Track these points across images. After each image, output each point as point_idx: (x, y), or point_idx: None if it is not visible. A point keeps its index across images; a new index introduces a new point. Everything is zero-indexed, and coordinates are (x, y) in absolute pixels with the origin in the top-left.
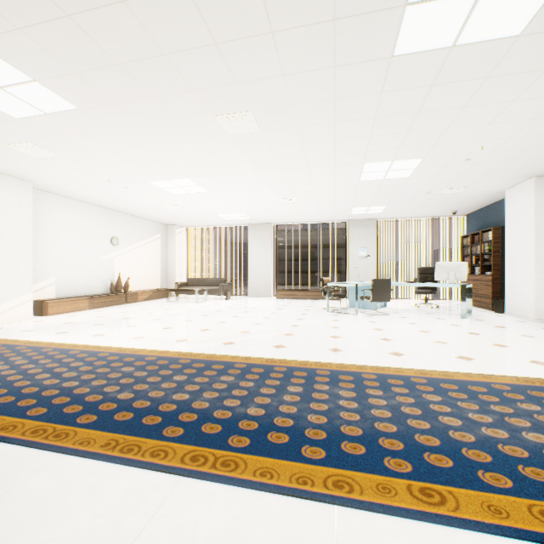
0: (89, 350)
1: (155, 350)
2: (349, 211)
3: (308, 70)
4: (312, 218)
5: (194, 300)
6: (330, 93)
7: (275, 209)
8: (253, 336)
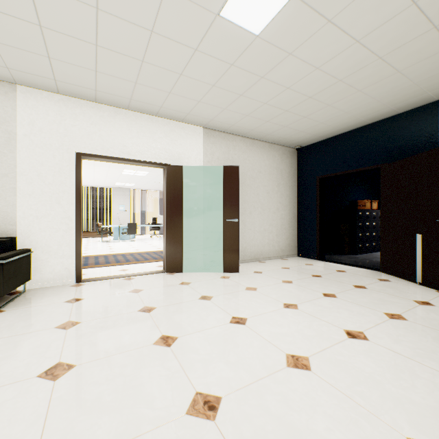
0: None
1: None
2: (114, 183)
3: None
4: (87, 184)
5: None
6: None
7: None
8: None
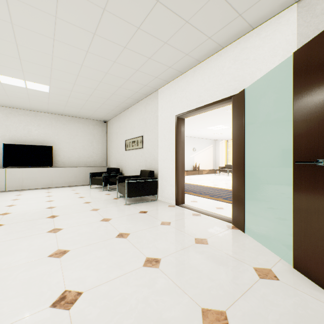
0: (189, 184)
1: (206, 186)
2: None
3: None
4: None
5: (227, 175)
6: None
7: None
8: None
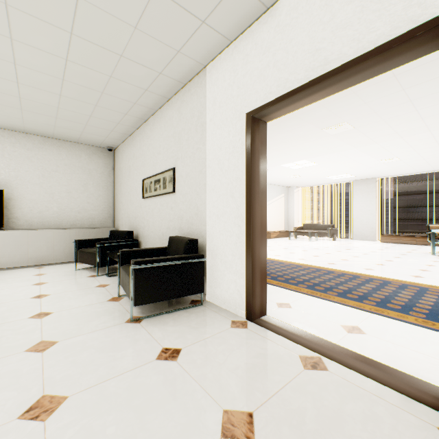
0: None
1: (287, 261)
2: None
3: (383, 96)
4: (421, 169)
5: (307, 239)
6: (404, 100)
7: (377, 167)
8: (350, 262)
